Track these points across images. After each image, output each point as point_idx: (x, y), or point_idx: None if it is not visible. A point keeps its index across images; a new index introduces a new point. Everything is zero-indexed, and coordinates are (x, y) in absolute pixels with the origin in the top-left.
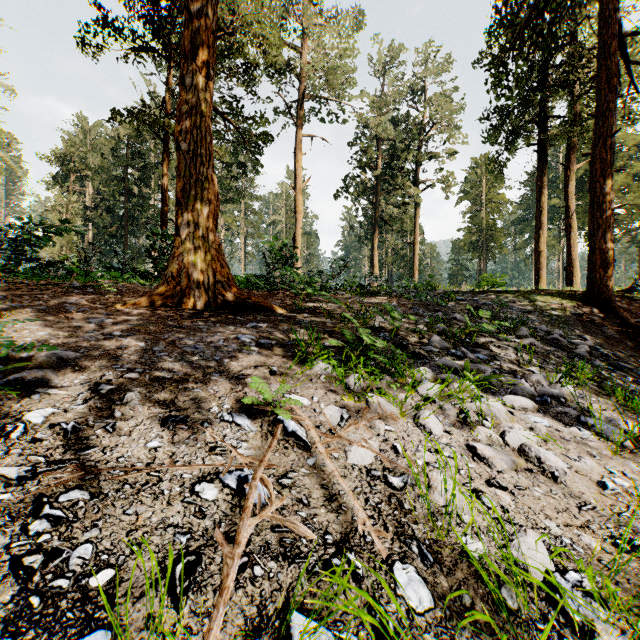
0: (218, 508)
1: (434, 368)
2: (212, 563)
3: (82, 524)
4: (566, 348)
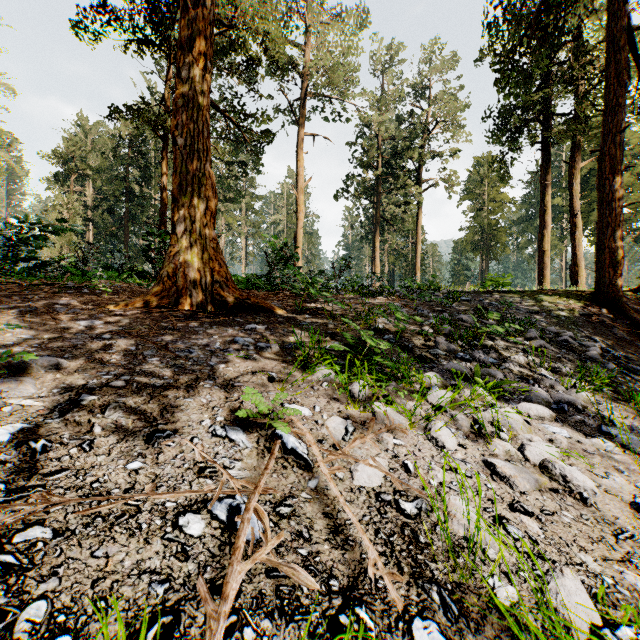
0: (204, 546)
1: (442, 373)
2: (193, 624)
3: (38, 572)
4: (577, 350)
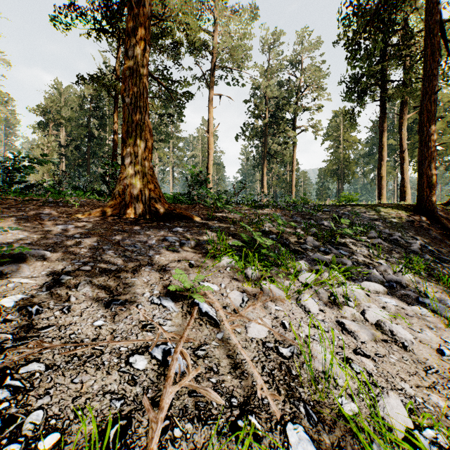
0: (147, 376)
1: (309, 261)
2: (140, 426)
3: (37, 392)
4: (403, 246)
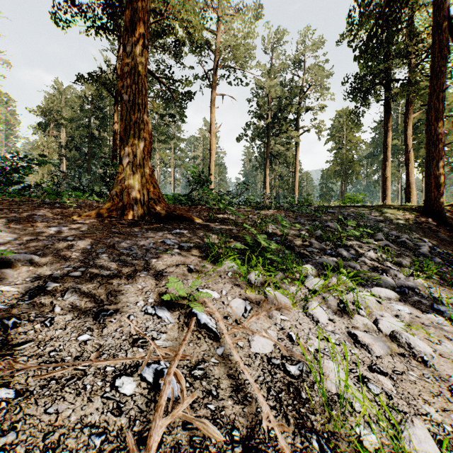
0: (134, 403)
1: (315, 265)
2: None
3: (1, 427)
4: (412, 248)
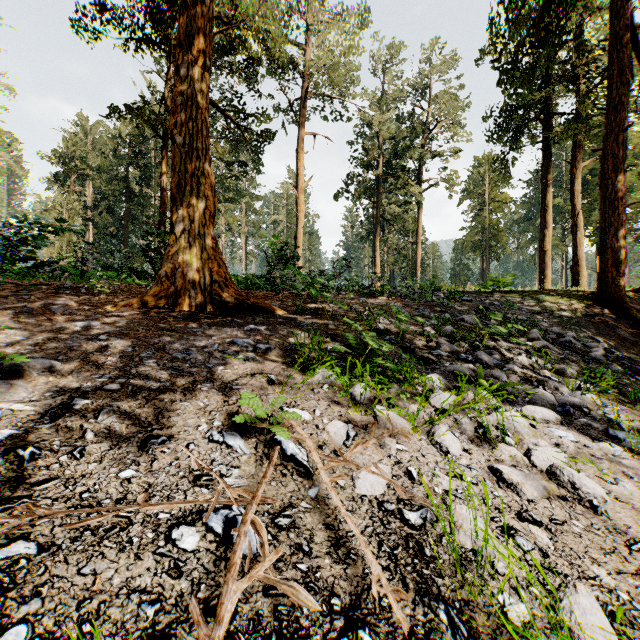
0: (198, 562)
1: (445, 374)
2: None
3: (20, 592)
4: (580, 351)
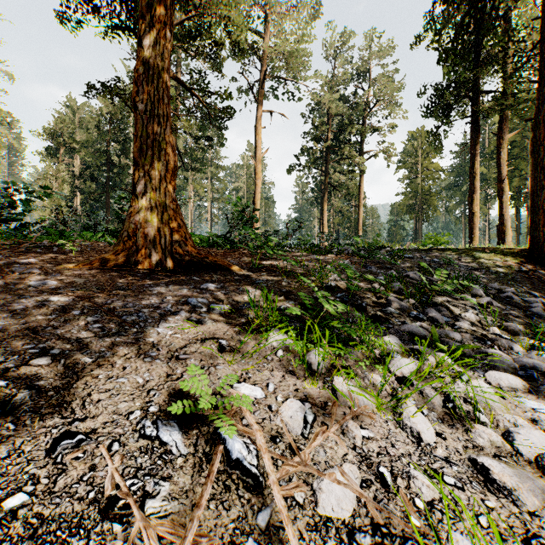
0: None
1: (399, 334)
2: None
3: None
4: (520, 306)
